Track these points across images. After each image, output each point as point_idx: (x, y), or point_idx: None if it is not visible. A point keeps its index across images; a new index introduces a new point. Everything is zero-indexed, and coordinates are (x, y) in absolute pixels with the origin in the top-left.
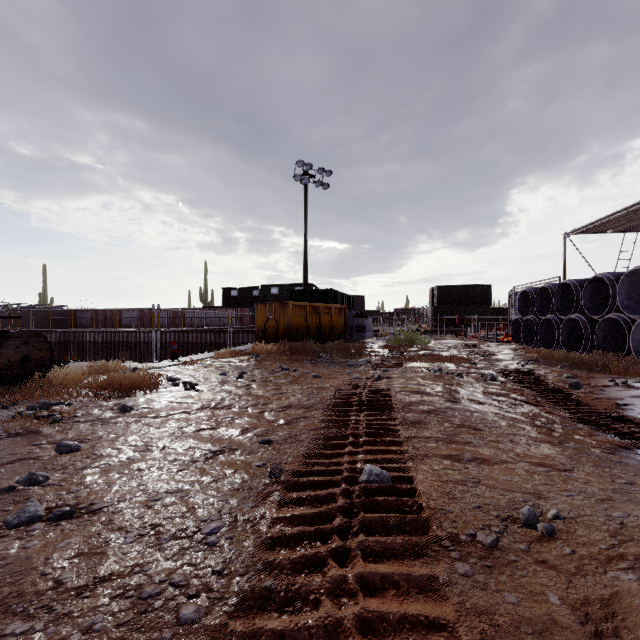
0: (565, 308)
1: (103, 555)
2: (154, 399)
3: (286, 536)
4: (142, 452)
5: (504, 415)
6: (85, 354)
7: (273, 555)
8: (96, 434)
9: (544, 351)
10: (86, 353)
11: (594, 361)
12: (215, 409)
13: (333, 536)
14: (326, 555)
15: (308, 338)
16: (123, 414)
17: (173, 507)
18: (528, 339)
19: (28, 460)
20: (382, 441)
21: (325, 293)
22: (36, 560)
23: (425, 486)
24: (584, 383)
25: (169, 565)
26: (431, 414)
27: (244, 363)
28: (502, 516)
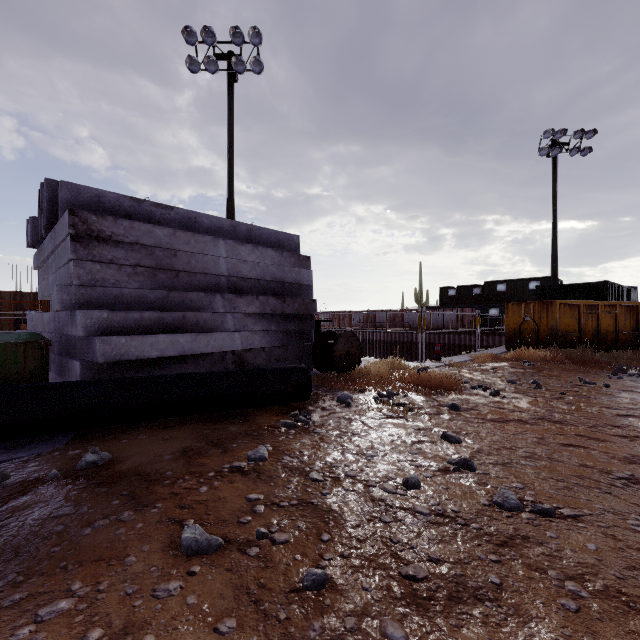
0: None
1: None
2: (468, 401)
3: None
4: (529, 458)
5: None
6: None
7: None
8: (456, 429)
9: None
10: None
11: None
12: (552, 422)
13: None
14: None
15: (581, 344)
16: (456, 412)
17: None
18: None
19: (429, 443)
20: None
21: (596, 287)
22: (585, 556)
23: None
24: None
25: None
26: None
27: (519, 370)
28: None
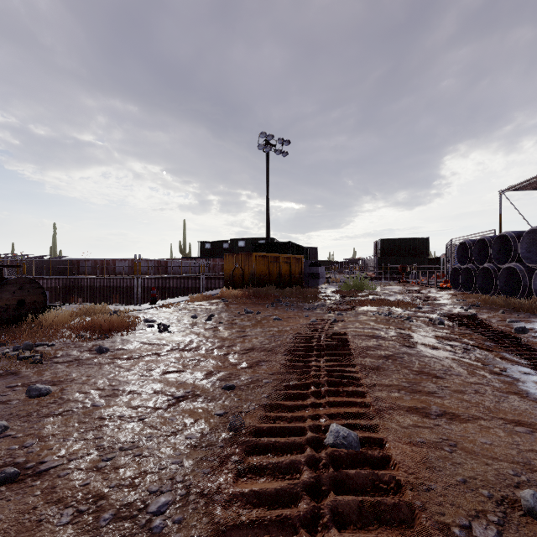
0: (502, 257)
1: None
2: (130, 340)
3: (243, 525)
4: (107, 397)
5: (461, 361)
6: (86, 296)
7: None
8: (69, 376)
9: (484, 297)
10: (87, 296)
11: (535, 306)
12: (183, 351)
13: (299, 530)
14: None
15: (270, 284)
16: (99, 355)
17: (123, 470)
18: (466, 285)
19: None
20: (344, 391)
21: (284, 245)
22: None
23: (399, 453)
24: (528, 327)
25: None
26: (389, 359)
27: (213, 306)
28: (495, 497)
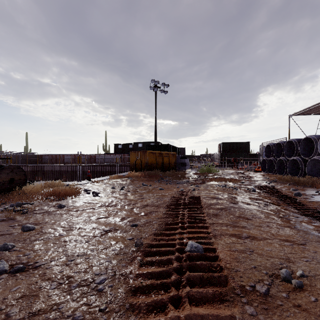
0: (290, 154)
1: (36, 297)
2: (76, 201)
3: (143, 286)
4: (67, 231)
5: (262, 211)
6: (46, 177)
7: (135, 299)
8: (44, 220)
9: (279, 176)
10: (47, 176)
11: (307, 181)
12: (108, 206)
13: (171, 287)
14: (167, 301)
15: (157, 169)
16: (60, 209)
17: (80, 265)
18: (270, 170)
19: (6, 235)
20: (197, 226)
21: (165, 146)
22: None
23: (223, 254)
24: (302, 193)
25: (74, 304)
26: (222, 210)
27: (124, 182)
28: (269, 273)
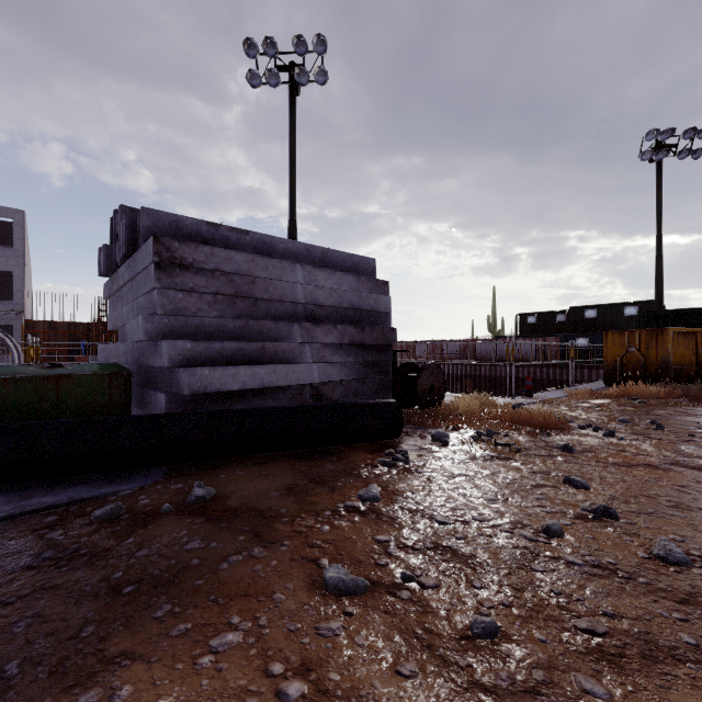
0: None
1: None
2: (580, 442)
3: None
4: (676, 508)
5: None
6: None
7: None
8: (577, 473)
9: None
10: None
11: None
12: (690, 468)
13: None
14: None
15: (698, 379)
16: (570, 454)
17: None
18: None
19: (551, 487)
20: None
21: None
22: None
23: None
24: None
25: None
26: None
27: (628, 408)
28: None
